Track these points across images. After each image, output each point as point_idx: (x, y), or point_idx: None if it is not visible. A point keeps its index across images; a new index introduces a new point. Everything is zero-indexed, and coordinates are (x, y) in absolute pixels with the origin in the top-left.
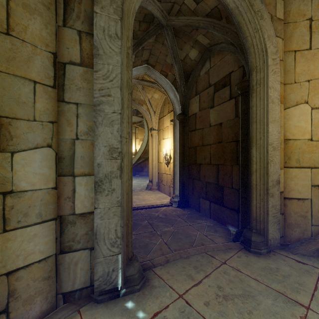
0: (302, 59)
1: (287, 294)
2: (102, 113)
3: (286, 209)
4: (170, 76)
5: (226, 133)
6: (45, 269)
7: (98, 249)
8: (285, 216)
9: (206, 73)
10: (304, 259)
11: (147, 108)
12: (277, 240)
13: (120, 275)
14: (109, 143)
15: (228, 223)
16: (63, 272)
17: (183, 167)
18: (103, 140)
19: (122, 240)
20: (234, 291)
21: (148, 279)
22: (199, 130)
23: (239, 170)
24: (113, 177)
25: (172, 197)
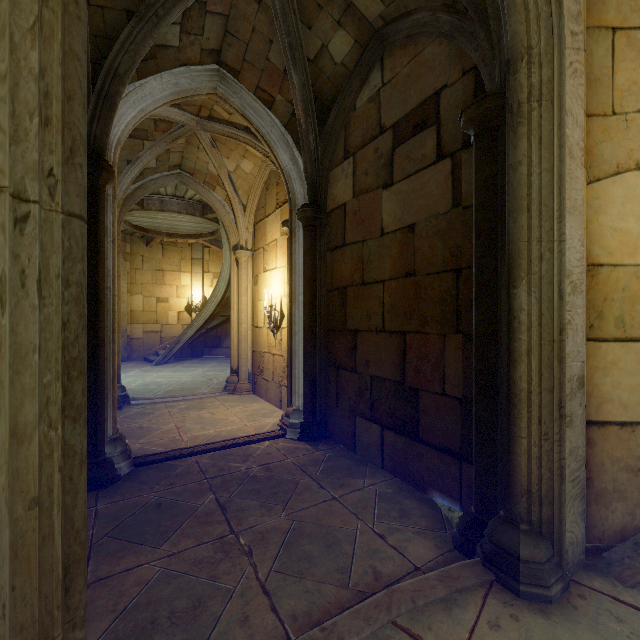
0: (631, 52)
1: None
2: None
3: (593, 453)
4: (281, 104)
5: (425, 251)
6: None
7: None
8: (591, 472)
9: (372, 99)
10: None
11: (226, 197)
12: (579, 545)
13: None
14: None
15: (432, 486)
16: None
17: (314, 339)
18: None
19: None
20: None
21: None
22: (353, 246)
23: (464, 348)
24: None
25: (285, 413)
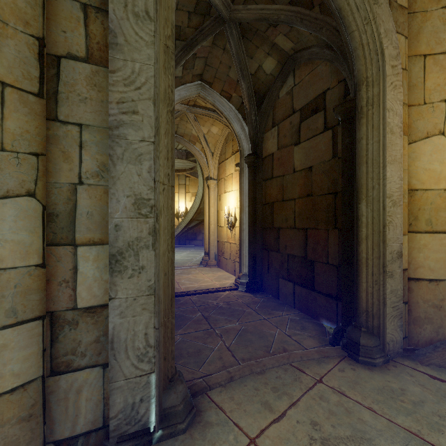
0: (436, 68)
1: (424, 435)
2: (123, 141)
3: (412, 296)
4: (235, 98)
5: (318, 182)
6: (23, 403)
7: (117, 367)
8: (410, 306)
9: (288, 93)
10: (441, 373)
11: (201, 148)
12: (398, 343)
13: (153, 407)
14: (135, 191)
15: (322, 316)
16: (56, 407)
17: (254, 233)
18: (124, 186)
19: (157, 351)
20: (337, 430)
21: (199, 411)
22: (277, 179)
23: (339, 237)
24: (142, 247)
25: (237, 276)
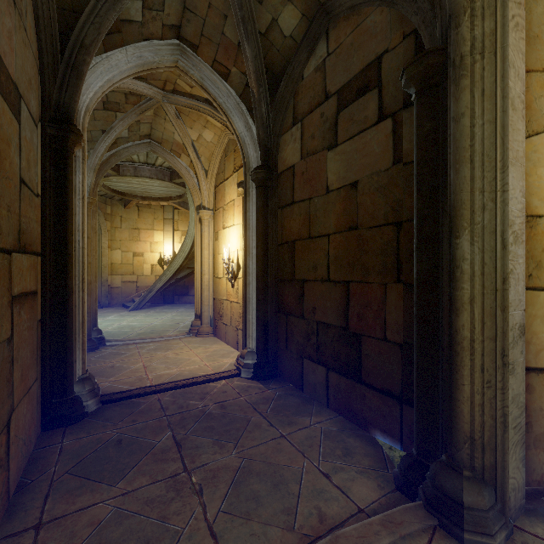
0: None
1: None
2: None
3: (532, 399)
4: (236, 76)
5: (368, 206)
6: None
7: None
8: (530, 417)
9: (318, 68)
10: None
11: (190, 163)
12: (521, 490)
13: None
14: None
15: (374, 426)
16: None
17: (266, 288)
18: None
19: None
20: None
21: None
22: (301, 204)
23: (405, 296)
24: None
25: (240, 354)
